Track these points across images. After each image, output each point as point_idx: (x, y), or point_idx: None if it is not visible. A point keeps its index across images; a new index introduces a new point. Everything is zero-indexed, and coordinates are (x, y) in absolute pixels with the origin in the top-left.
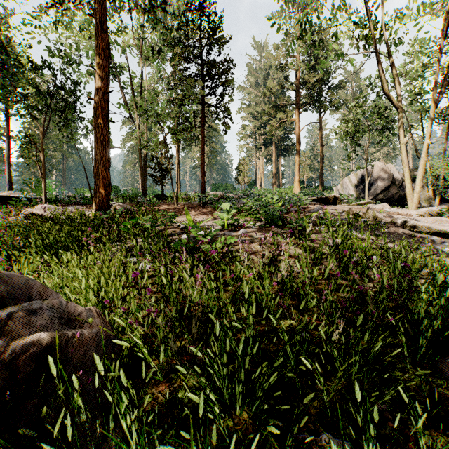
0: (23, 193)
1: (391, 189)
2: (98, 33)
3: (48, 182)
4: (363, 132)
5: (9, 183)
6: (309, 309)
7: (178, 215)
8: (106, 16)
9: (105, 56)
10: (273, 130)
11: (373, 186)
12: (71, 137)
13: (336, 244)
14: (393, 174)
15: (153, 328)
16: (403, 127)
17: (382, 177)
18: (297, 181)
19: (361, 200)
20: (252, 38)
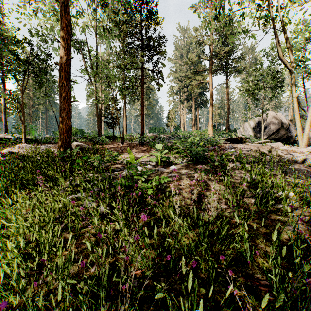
0: (12, 135)
1: (280, 131)
2: (62, 13)
3: (31, 126)
4: (260, 89)
5: (5, 127)
6: (248, 265)
7: (123, 152)
8: (68, 1)
9: (67, 31)
10: (193, 89)
11: (267, 129)
12: (46, 94)
13: (252, 180)
14: (282, 120)
15: (77, 301)
16: (294, 84)
17: (273, 123)
18: (211, 125)
19: (258, 139)
20: (177, 24)
